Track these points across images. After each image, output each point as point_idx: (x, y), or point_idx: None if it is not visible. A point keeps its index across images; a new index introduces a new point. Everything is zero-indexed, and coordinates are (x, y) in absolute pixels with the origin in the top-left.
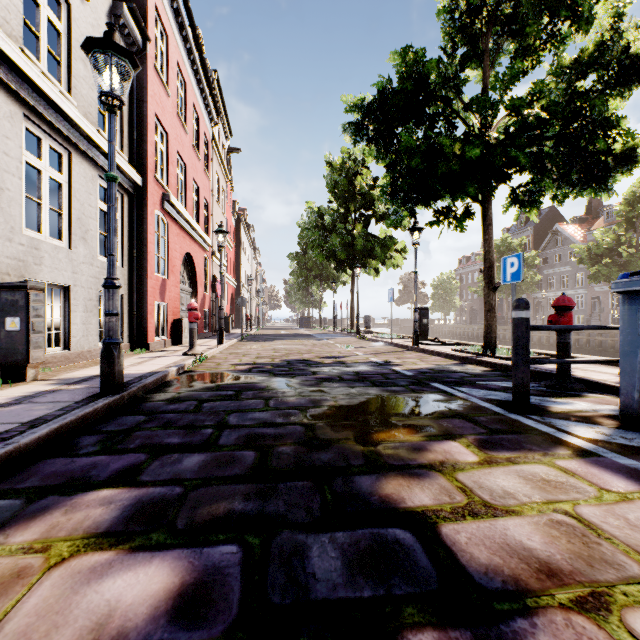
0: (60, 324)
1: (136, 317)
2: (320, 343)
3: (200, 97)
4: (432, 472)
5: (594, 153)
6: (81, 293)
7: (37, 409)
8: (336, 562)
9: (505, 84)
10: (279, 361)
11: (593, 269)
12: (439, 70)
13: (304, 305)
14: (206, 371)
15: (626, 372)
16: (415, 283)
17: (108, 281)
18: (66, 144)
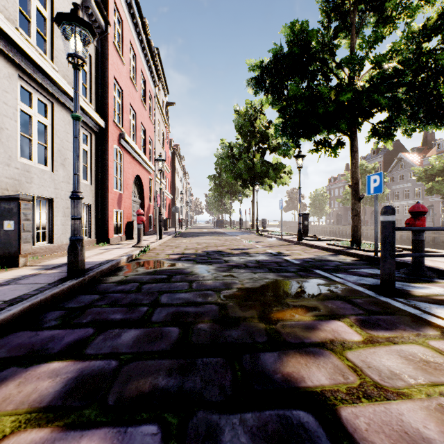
0: (46, 225)
1: (100, 220)
2: (230, 238)
3: (146, 66)
4: (325, 350)
5: (437, 96)
6: (61, 203)
7: (19, 289)
8: None
9: (370, 45)
10: (201, 252)
11: (428, 185)
12: (318, 38)
13: (219, 211)
14: (148, 259)
15: None
16: (299, 195)
17: (73, 194)
18: (50, 97)
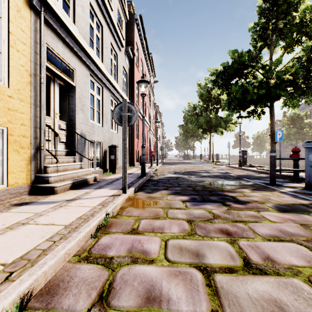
0: None
1: (130, 155)
2: (196, 166)
3: (146, 67)
4: (236, 192)
5: None
6: (119, 147)
7: (131, 178)
8: (215, 198)
9: (275, 64)
10: (183, 171)
11: None
12: (249, 54)
13: (185, 149)
14: (160, 173)
15: (305, 172)
16: (239, 140)
17: (143, 145)
18: (117, 100)
